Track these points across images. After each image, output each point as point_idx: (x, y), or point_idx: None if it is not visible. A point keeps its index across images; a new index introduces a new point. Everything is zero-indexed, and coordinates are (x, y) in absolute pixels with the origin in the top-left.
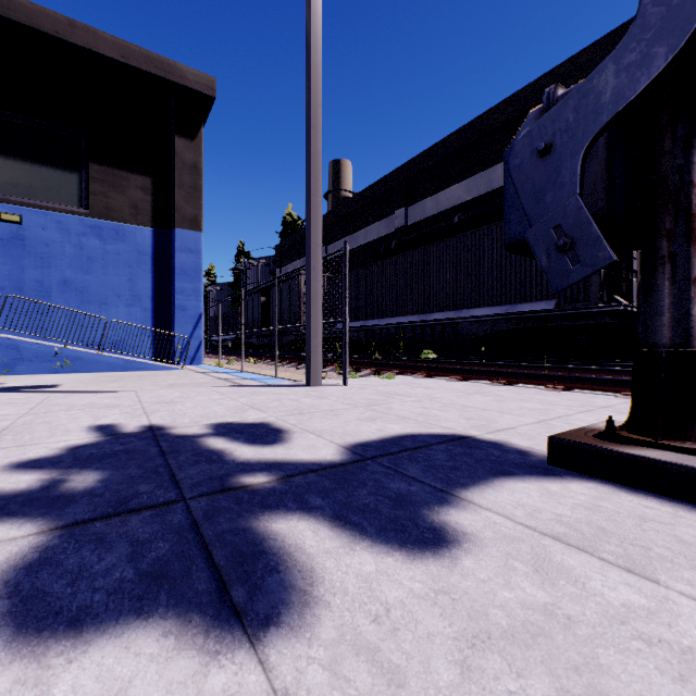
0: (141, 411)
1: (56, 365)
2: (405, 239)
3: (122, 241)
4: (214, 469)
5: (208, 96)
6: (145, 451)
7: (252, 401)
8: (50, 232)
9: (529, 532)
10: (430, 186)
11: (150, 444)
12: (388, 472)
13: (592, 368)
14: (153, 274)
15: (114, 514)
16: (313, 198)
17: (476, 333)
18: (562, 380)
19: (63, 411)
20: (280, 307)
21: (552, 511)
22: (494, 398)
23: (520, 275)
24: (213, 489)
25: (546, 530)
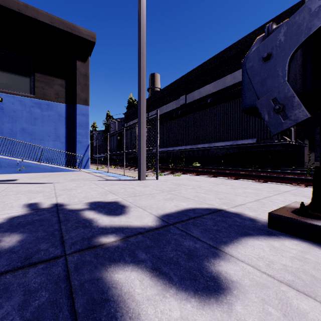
0: (54, 195)
1: (18, 169)
2: (185, 110)
3: (51, 110)
4: (86, 232)
5: (92, 41)
6: (50, 220)
7: (111, 189)
8: (16, 105)
9: (271, 280)
10: (196, 85)
11: (54, 215)
12: (182, 234)
13: (274, 171)
14: (66, 126)
15: (20, 267)
16: (142, 88)
17: (219, 154)
18: (262, 177)
19: (13, 195)
20: (126, 141)
21: (280, 262)
22: (230, 187)
23: (239, 127)
24: (83, 247)
25: (281, 278)
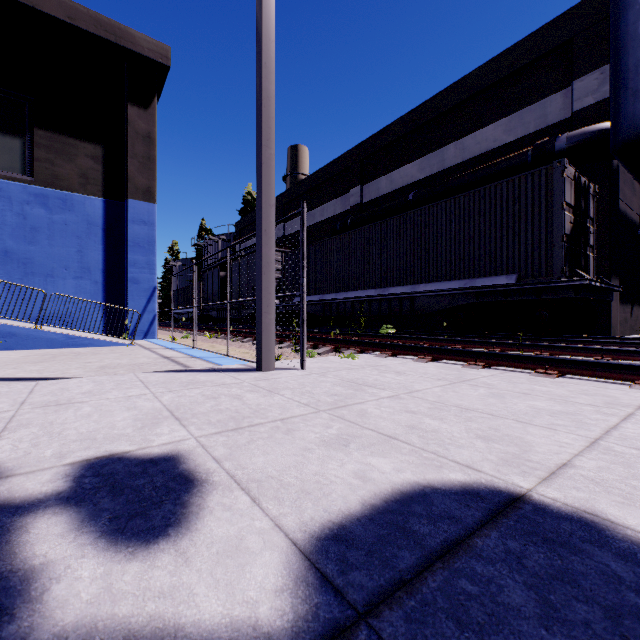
0: (0, 426)
1: None
2: (360, 216)
3: (70, 211)
4: None
5: (162, 64)
6: None
7: (179, 401)
8: None
9: None
10: (384, 165)
11: None
12: None
13: (567, 345)
14: (104, 246)
15: None
16: (265, 149)
17: (434, 307)
18: (554, 363)
19: None
20: (238, 281)
21: None
22: (488, 391)
23: (479, 249)
24: None
25: None
